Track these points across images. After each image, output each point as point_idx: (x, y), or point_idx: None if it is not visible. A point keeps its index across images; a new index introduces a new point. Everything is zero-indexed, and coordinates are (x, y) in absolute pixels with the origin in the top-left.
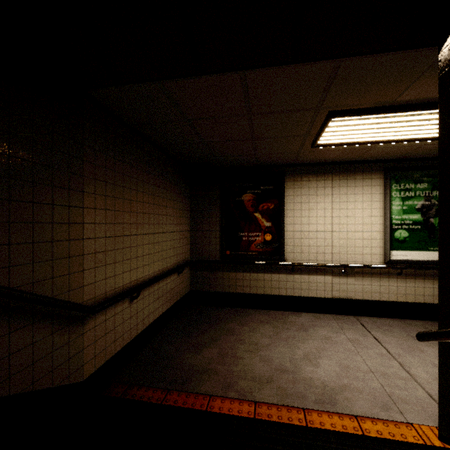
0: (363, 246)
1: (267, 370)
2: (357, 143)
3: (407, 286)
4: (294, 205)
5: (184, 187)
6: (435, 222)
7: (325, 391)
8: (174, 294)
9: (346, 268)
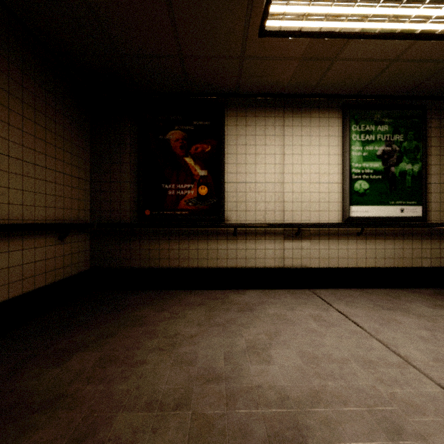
0: (320, 201)
1: (182, 382)
2: (321, 33)
3: (367, 248)
4: (237, 148)
5: (77, 111)
6: (396, 171)
7: (285, 410)
8: (49, 269)
9: (301, 228)
